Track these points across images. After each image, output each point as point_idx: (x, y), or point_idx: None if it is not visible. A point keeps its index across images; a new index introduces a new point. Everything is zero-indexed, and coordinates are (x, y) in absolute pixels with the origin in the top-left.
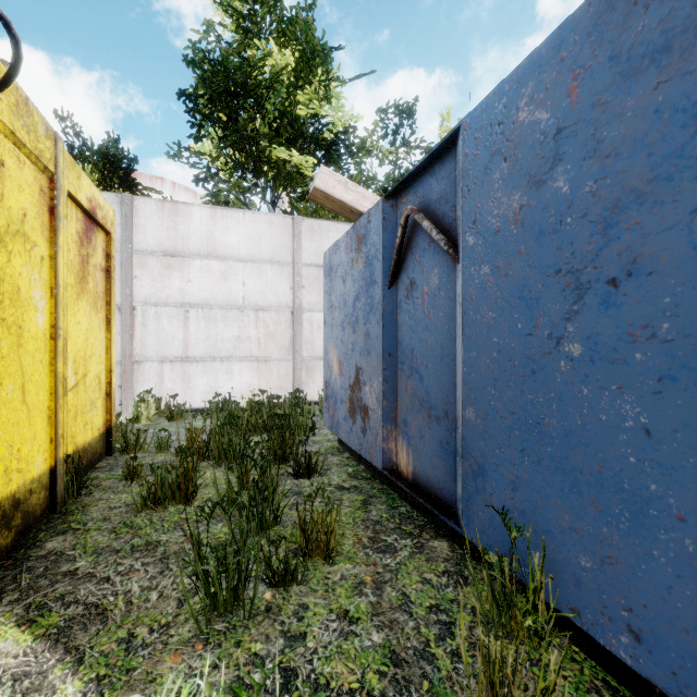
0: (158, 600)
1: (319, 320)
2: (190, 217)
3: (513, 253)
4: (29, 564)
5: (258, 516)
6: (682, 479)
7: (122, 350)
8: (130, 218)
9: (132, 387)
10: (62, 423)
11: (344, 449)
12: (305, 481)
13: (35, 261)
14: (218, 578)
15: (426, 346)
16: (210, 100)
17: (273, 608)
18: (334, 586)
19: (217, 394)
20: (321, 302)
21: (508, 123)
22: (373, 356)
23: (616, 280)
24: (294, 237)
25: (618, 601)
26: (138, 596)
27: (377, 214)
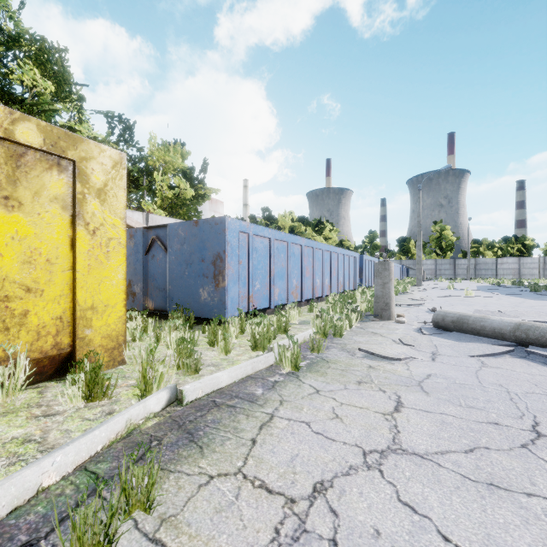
0: None
1: None
2: None
3: (178, 256)
4: None
5: None
6: (197, 289)
7: None
8: None
9: None
10: None
11: None
12: None
13: None
14: None
15: (158, 273)
16: None
17: None
18: None
19: None
20: None
21: (177, 231)
22: (138, 276)
23: (191, 264)
24: None
25: (191, 309)
26: None
27: (140, 231)
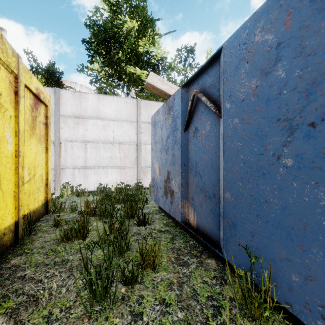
0: (66, 293)
1: (149, 149)
2: (87, 99)
3: (252, 111)
4: (1, 272)
5: (118, 247)
6: None
7: (55, 163)
8: (58, 99)
9: (59, 180)
10: (21, 199)
11: (161, 211)
12: (142, 228)
13: (6, 118)
14: (96, 282)
15: (203, 161)
16: (97, 44)
17: (125, 299)
18: (157, 285)
19: (100, 184)
20: (150, 140)
21: (249, 43)
22: (176, 166)
23: (314, 123)
24: (137, 109)
25: (315, 301)
26: (56, 290)
27: (178, 95)
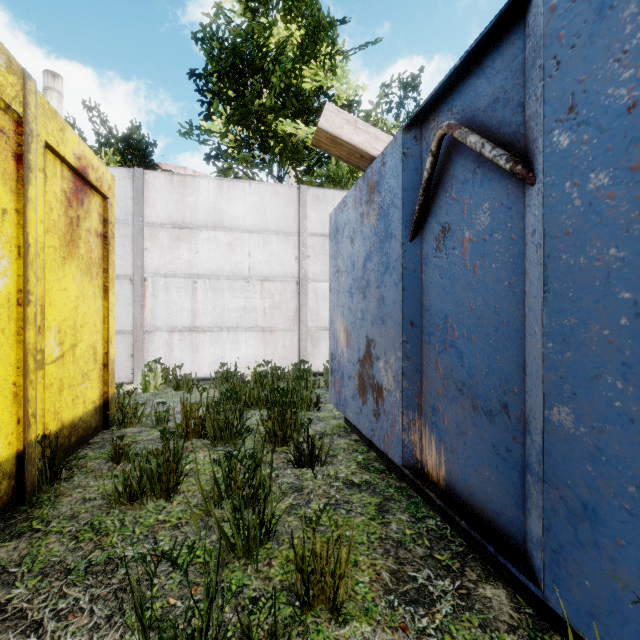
0: None
1: (324, 290)
2: (197, 189)
3: None
4: None
5: (244, 533)
6: None
7: (133, 320)
8: (141, 192)
9: (143, 356)
10: (34, 400)
11: (352, 429)
12: (307, 472)
13: None
14: None
15: (468, 312)
16: (219, 78)
17: None
18: None
19: (222, 364)
20: (326, 271)
21: None
22: (388, 326)
23: None
24: (299, 207)
25: None
26: None
27: (394, 151)
